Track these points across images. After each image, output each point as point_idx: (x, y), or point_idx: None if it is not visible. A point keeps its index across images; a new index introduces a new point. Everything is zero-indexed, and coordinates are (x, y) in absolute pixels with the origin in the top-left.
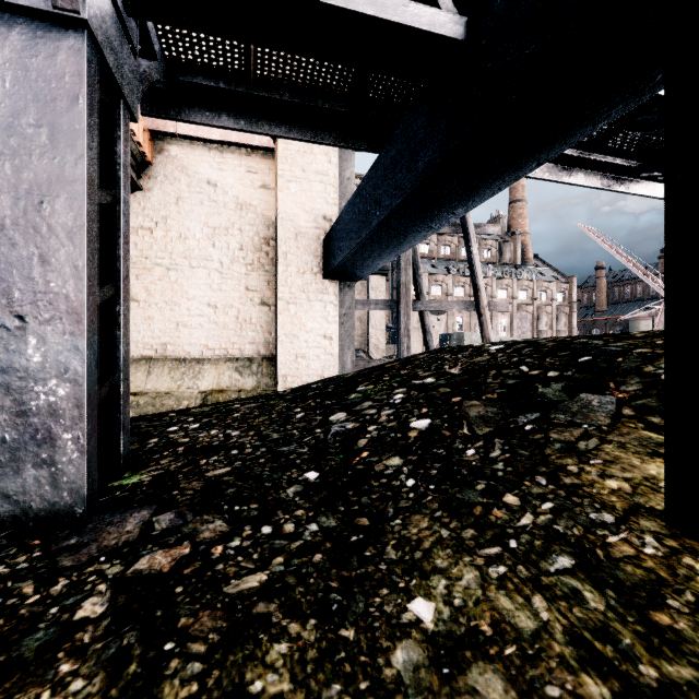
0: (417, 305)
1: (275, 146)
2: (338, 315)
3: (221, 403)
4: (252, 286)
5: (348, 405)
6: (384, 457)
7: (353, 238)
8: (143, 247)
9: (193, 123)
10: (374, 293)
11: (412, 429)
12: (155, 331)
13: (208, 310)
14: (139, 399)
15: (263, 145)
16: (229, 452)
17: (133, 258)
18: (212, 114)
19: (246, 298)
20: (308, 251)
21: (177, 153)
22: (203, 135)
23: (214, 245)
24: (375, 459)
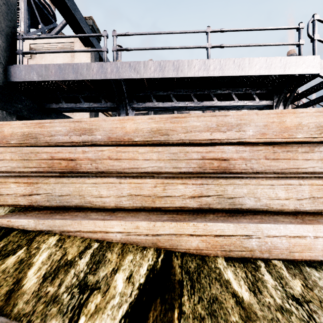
0: None
1: None
2: None
3: None
4: None
5: None
6: None
7: None
8: None
9: None
10: None
11: None
12: None
13: None
14: None
15: None
16: None
17: None
18: None
19: None
20: None
21: None
22: None
23: None
24: None
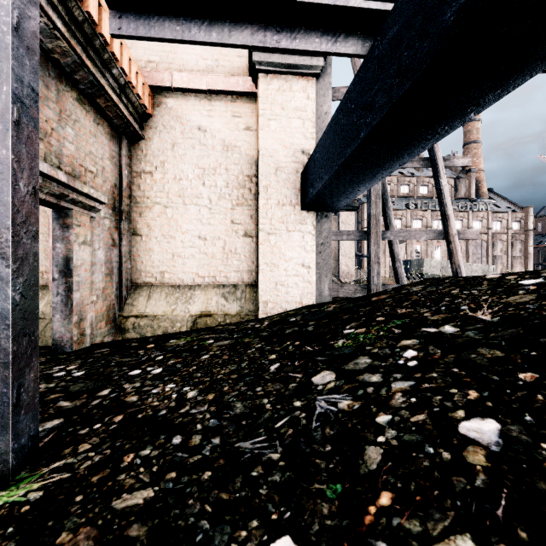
0: (386, 234)
1: (257, 90)
2: (315, 244)
3: (201, 332)
4: (237, 220)
5: (336, 359)
6: (435, 526)
7: (334, 160)
8: (145, 188)
9: (164, 41)
10: (343, 226)
11: (468, 443)
12: (155, 261)
13: (198, 242)
14: (140, 320)
15: (246, 90)
16: (170, 440)
17: (137, 198)
18: (182, 28)
19: (231, 231)
20: (287, 184)
21: (173, 105)
22: (194, 86)
23: (204, 184)
24: (412, 526)
